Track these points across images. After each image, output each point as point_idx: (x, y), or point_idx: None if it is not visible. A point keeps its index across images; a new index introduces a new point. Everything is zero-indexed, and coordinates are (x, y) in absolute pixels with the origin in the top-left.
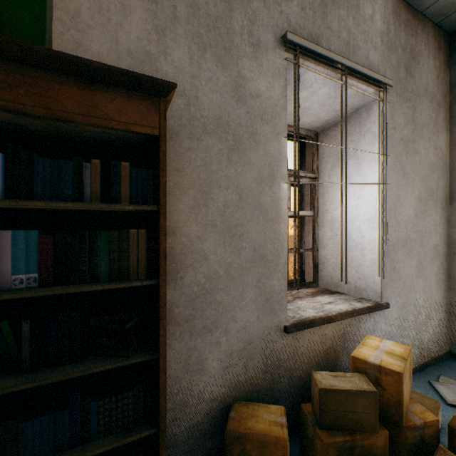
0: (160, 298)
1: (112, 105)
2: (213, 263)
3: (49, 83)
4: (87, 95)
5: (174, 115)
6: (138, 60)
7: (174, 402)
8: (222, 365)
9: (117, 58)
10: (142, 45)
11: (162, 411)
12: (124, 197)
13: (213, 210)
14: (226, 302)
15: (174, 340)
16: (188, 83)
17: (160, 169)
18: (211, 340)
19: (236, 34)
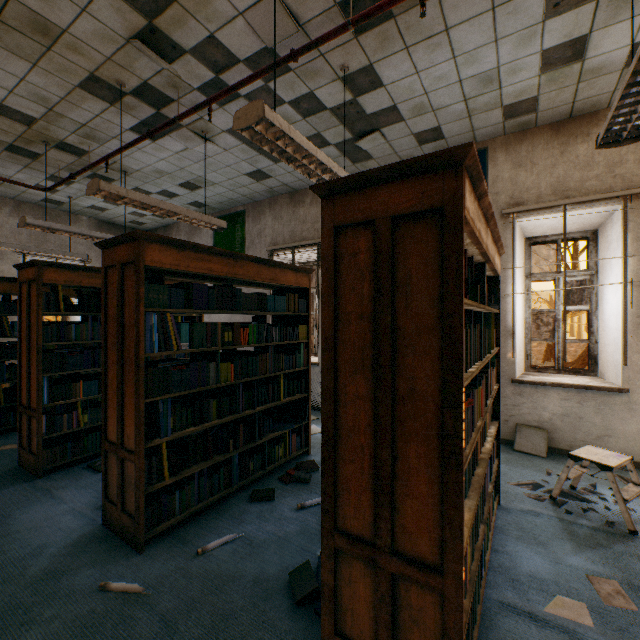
0: None
1: None
2: None
3: None
4: None
5: None
6: None
7: None
8: None
9: None
10: None
11: None
12: None
13: None
14: None
15: None
16: None
17: None
18: None
19: None
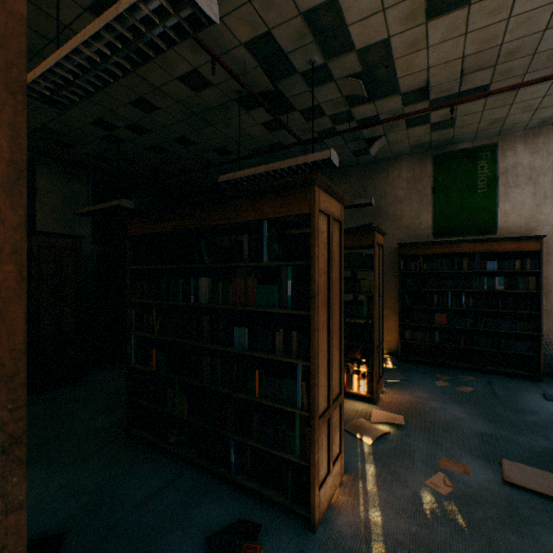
0: (540, 296)
1: (524, 245)
2: None
3: (507, 243)
4: (516, 244)
5: (544, 234)
6: (527, 219)
7: (544, 341)
8: None
9: (519, 221)
10: (529, 213)
11: (540, 329)
12: (527, 268)
13: None
14: None
15: (544, 319)
16: (551, 220)
17: (540, 260)
18: None
19: None
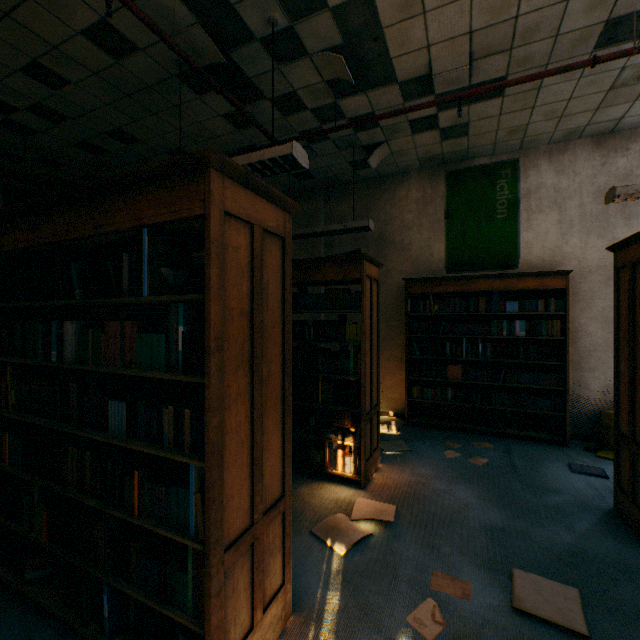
0: (565, 344)
1: (548, 282)
2: (594, 337)
3: (529, 280)
4: (540, 280)
5: (571, 269)
6: (552, 251)
7: (570, 397)
8: (600, 389)
9: (543, 253)
10: (554, 244)
11: (566, 383)
12: (551, 310)
13: (594, 311)
14: (603, 358)
15: (570, 370)
16: (578, 253)
17: (565, 300)
18: (593, 375)
19: (611, 217)
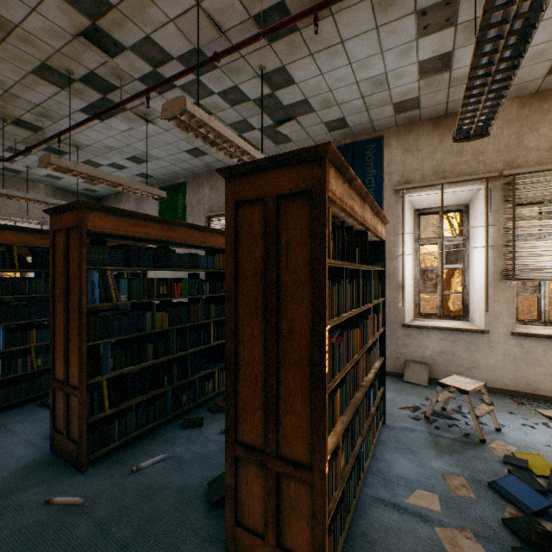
0: None
1: None
2: None
3: None
4: None
5: None
6: None
7: None
8: None
9: None
10: None
11: None
12: None
13: None
14: None
15: None
16: None
17: None
18: None
19: None
